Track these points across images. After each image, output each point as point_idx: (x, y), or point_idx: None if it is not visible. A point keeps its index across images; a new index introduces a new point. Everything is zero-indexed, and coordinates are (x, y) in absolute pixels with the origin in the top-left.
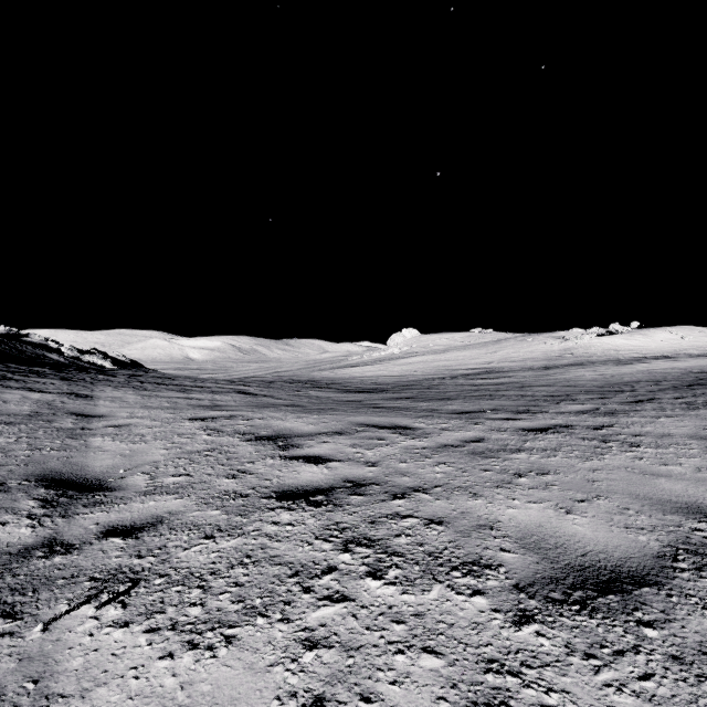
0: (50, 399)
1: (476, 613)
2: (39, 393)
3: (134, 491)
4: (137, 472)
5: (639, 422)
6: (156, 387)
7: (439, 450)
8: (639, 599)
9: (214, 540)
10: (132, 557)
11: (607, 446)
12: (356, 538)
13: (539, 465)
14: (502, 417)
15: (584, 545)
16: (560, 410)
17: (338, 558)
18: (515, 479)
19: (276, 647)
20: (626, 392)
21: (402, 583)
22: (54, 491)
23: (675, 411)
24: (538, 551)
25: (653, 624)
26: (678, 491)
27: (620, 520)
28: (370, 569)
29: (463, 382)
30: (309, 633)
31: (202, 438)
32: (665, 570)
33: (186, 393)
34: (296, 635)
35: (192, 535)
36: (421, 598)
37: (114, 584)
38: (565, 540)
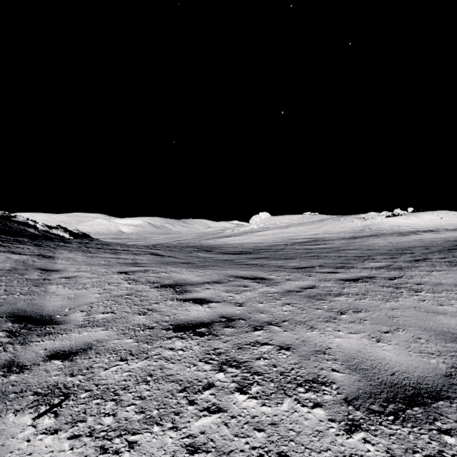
0: (25, 259)
1: (317, 422)
2: (18, 255)
3: (74, 324)
4: (78, 310)
5: (419, 275)
6: (97, 250)
7: (285, 294)
8: (437, 410)
9: (127, 362)
10: (66, 375)
11: (399, 292)
12: (228, 361)
13: (354, 305)
14: (326, 271)
15: (392, 366)
16: (365, 266)
17: (215, 376)
18: (338, 316)
19: (167, 452)
20: (408, 254)
21: (261, 397)
22: (18, 324)
23: (442, 267)
24: (359, 371)
25: (450, 432)
26: (453, 324)
27: (415, 347)
28: (238, 385)
29: (299, 247)
30: (192, 439)
31: (125, 285)
32: (453, 387)
33: (116, 255)
34: (182, 441)
35: (111, 358)
36: (275, 409)
37: (50, 398)
38: (377, 363)
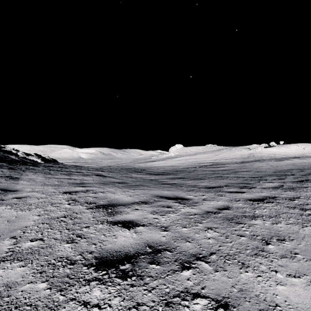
0: None
1: None
2: None
3: None
4: (9, 236)
5: None
6: (56, 172)
7: (205, 216)
8: None
9: None
10: None
11: (307, 214)
12: None
13: (275, 231)
14: (233, 190)
15: None
16: (262, 186)
17: None
18: (265, 246)
19: None
20: (290, 175)
21: None
22: None
23: None
24: None
25: None
26: None
27: None
28: None
29: (205, 169)
30: None
31: (64, 206)
32: None
33: (69, 176)
34: None
35: None
36: None
37: None
38: None
